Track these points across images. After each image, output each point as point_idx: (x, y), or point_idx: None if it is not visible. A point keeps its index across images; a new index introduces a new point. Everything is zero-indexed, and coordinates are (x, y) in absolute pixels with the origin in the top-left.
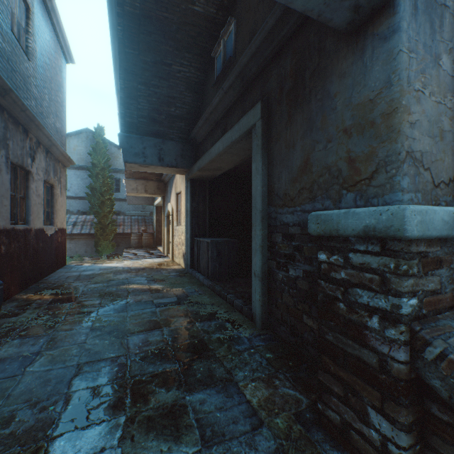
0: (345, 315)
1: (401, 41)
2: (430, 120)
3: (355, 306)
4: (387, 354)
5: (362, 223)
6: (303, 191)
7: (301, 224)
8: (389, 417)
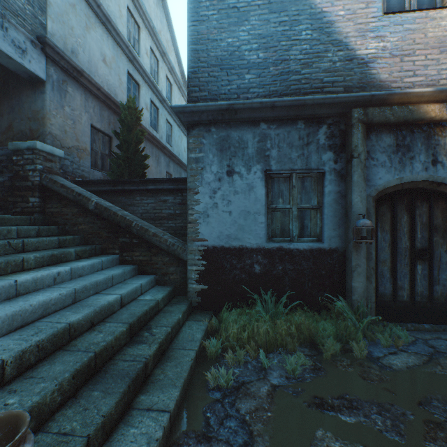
0: (23, 175)
1: (47, 97)
2: (61, 126)
3: (26, 171)
4: (34, 180)
5: (27, 145)
6: (9, 139)
7: (8, 155)
8: (35, 196)
